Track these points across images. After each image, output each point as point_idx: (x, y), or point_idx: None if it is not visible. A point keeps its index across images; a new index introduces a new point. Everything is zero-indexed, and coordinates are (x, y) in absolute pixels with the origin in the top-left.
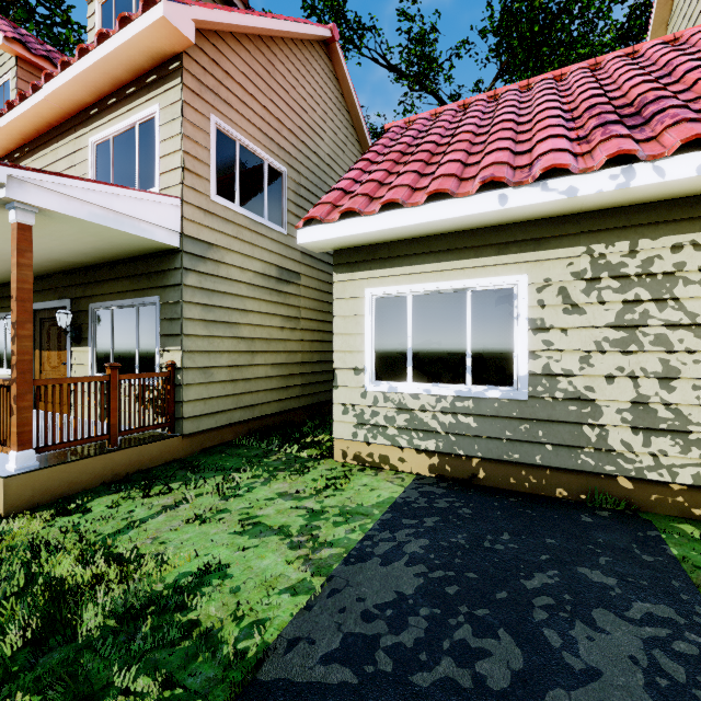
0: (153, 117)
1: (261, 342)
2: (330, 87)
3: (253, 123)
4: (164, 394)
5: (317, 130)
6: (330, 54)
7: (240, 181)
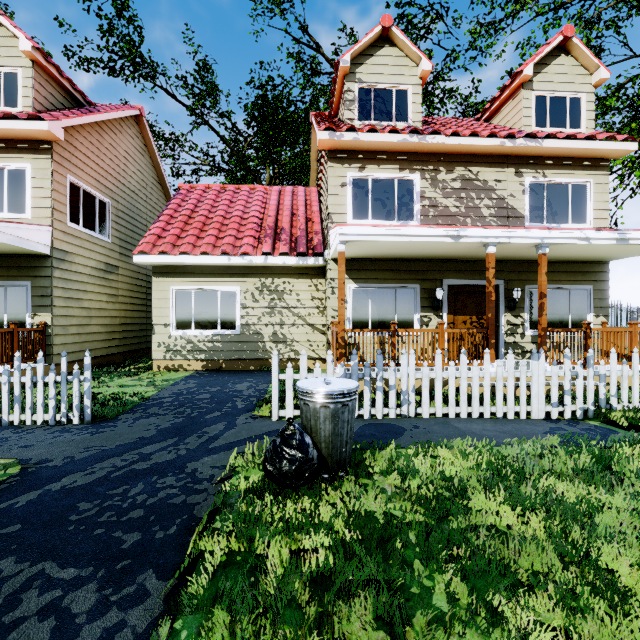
0: (23, 169)
1: (95, 310)
2: (138, 142)
3: (91, 175)
4: (39, 341)
5: (129, 173)
6: (138, 121)
7: (83, 211)
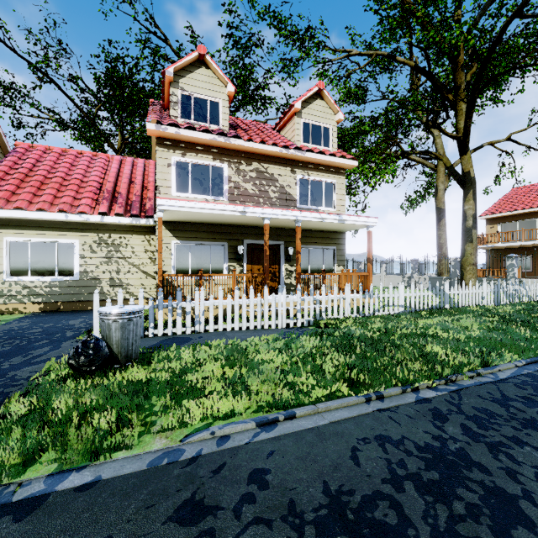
0: None
1: None
2: None
3: None
4: None
5: None
6: None
7: None
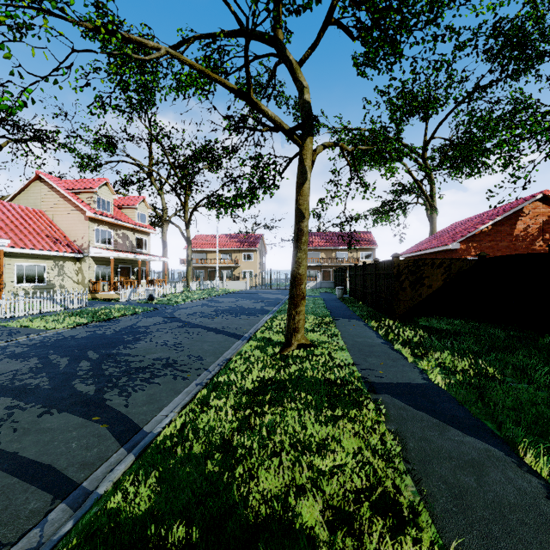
0: None
1: None
2: None
3: None
4: None
5: None
6: None
7: None
